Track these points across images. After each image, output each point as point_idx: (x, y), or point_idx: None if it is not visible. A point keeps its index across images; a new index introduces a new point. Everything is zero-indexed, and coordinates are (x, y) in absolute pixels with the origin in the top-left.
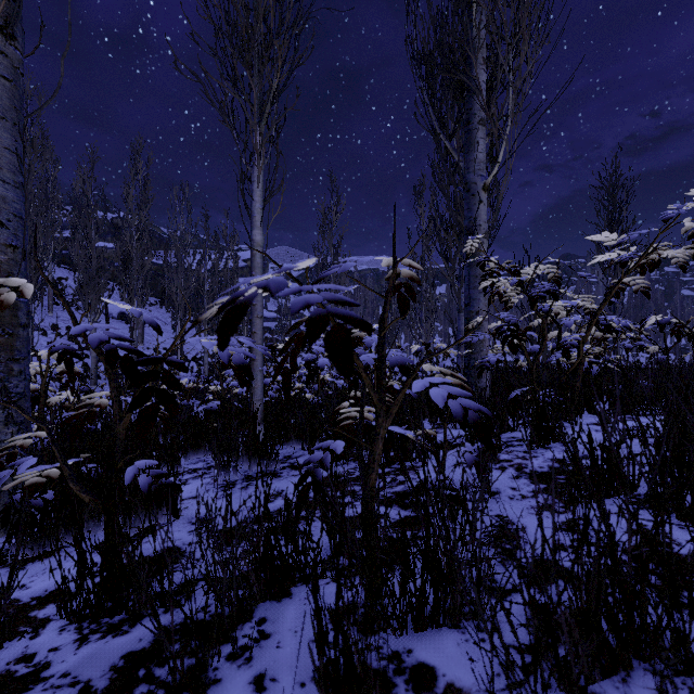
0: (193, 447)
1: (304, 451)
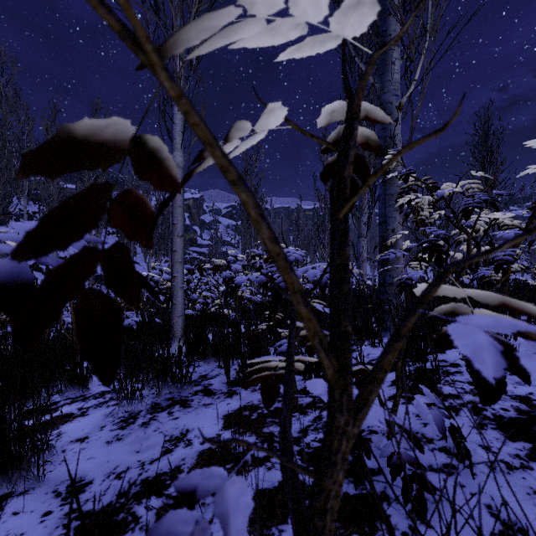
0: None
1: (220, 369)
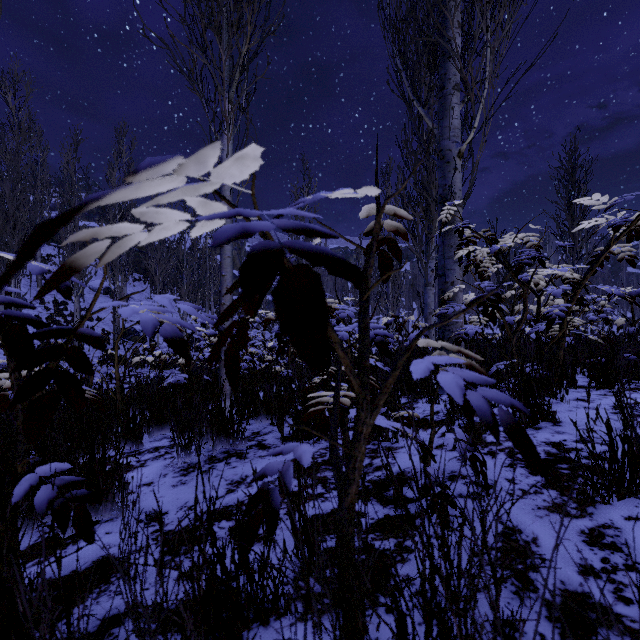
0: (158, 422)
1: (273, 427)
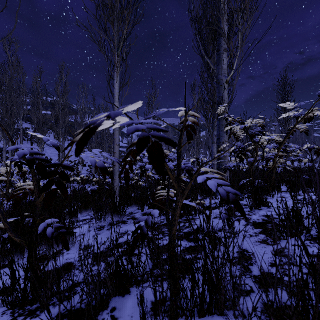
0: (84, 208)
1: (138, 210)
